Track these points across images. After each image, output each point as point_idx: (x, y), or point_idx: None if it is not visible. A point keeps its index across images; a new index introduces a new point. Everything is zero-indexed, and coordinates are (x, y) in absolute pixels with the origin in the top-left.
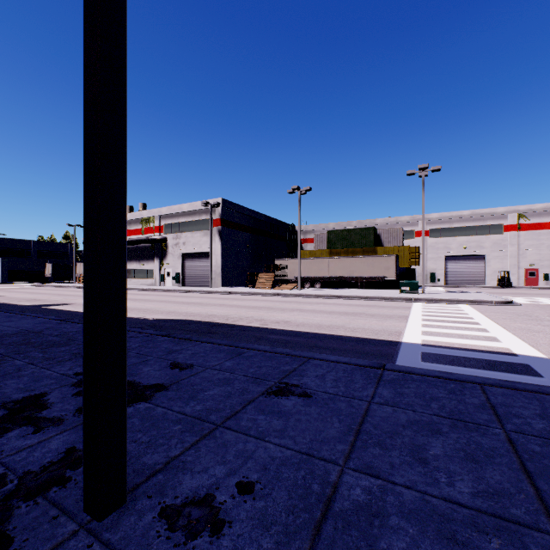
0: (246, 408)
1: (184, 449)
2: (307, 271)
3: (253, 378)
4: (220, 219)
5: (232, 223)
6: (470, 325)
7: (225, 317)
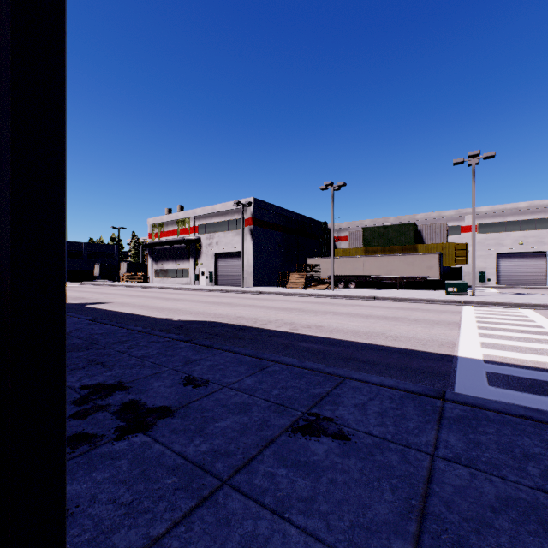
0: (263, 453)
1: (171, 524)
2: (340, 271)
3: (276, 404)
4: (252, 218)
5: (264, 222)
6: (542, 336)
7: (253, 319)
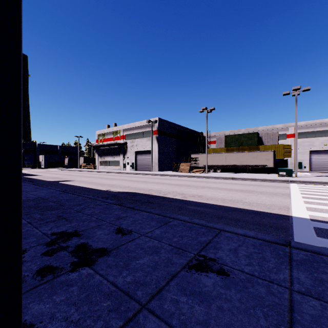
0: (169, 284)
1: None
2: (211, 162)
3: (176, 248)
4: (157, 130)
5: (164, 132)
6: None
7: (159, 191)
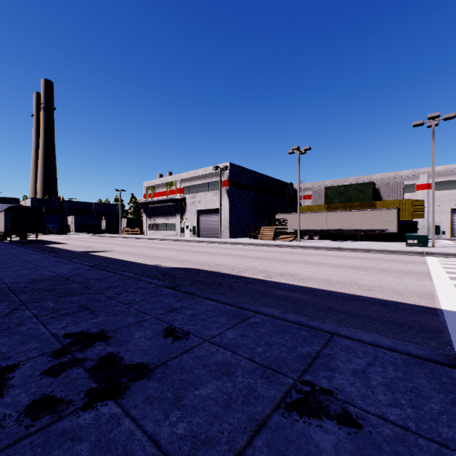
0: (253, 444)
1: None
2: (305, 225)
3: (262, 366)
4: (228, 180)
5: (238, 183)
6: None
7: (231, 267)
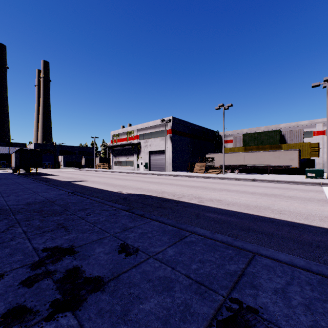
0: None
1: None
2: (228, 162)
3: (196, 283)
4: (171, 129)
5: (178, 131)
6: None
7: (173, 194)
